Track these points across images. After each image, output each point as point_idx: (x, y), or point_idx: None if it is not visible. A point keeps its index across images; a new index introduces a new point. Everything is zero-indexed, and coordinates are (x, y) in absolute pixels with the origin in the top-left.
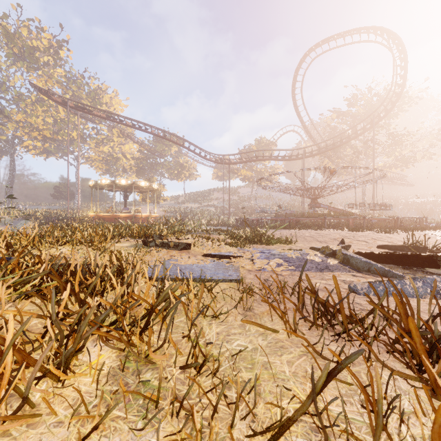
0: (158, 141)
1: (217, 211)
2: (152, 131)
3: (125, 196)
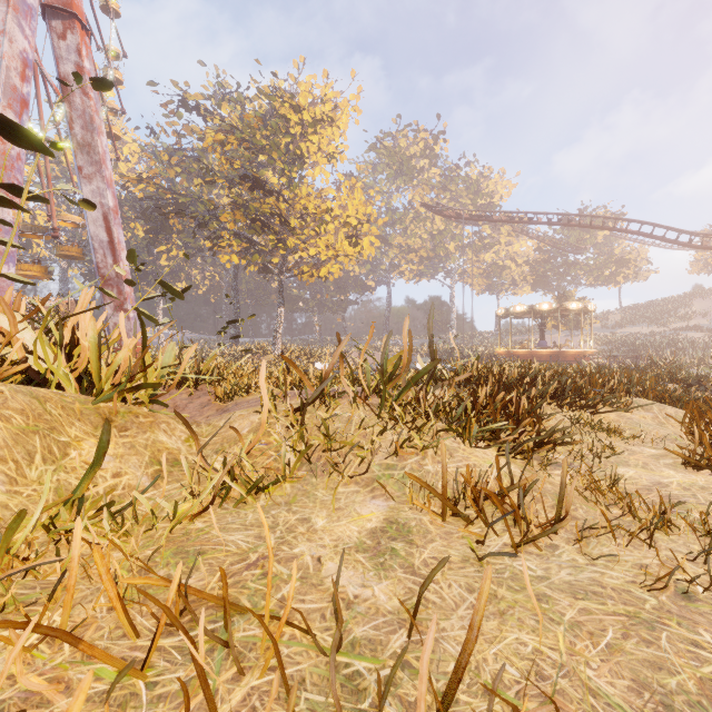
0: (572, 228)
1: (711, 339)
2: (580, 222)
3: (542, 325)
